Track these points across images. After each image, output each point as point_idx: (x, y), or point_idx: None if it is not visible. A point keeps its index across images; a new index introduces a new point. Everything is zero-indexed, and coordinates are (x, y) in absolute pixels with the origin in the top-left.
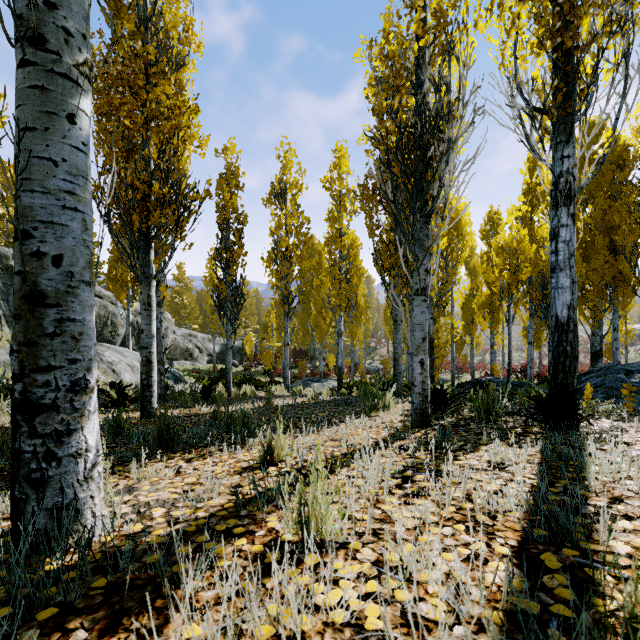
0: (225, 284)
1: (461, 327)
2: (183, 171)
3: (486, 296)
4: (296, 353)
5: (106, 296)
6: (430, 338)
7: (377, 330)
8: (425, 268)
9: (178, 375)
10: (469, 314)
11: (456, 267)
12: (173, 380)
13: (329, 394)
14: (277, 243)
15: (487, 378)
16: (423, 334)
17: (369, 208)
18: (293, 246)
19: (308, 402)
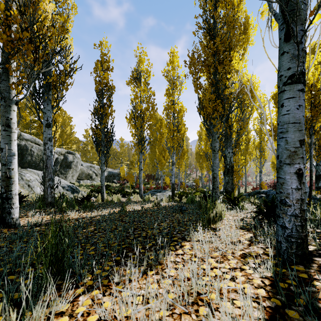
0: (100, 130)
1: (243, 160)
2: (38, 6)
3: (257, 143)
4: (148, 176)
5: (42, 144)
6: (231, 165)
7: (191, 164)
8: (302, 47)
9: (75, 188)
10: (244, 154)
11: (249, 119)
12: (71, 191)
13: (167, 201)
14: (135, 107)
15: (263, 190)
16: (300, 135)
17: (195, 71)
18: (144, 109)
19: (152, 208)
